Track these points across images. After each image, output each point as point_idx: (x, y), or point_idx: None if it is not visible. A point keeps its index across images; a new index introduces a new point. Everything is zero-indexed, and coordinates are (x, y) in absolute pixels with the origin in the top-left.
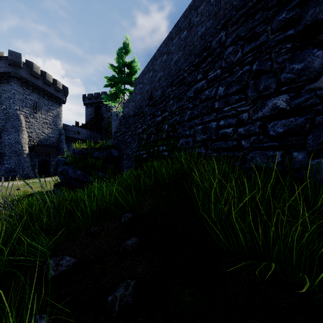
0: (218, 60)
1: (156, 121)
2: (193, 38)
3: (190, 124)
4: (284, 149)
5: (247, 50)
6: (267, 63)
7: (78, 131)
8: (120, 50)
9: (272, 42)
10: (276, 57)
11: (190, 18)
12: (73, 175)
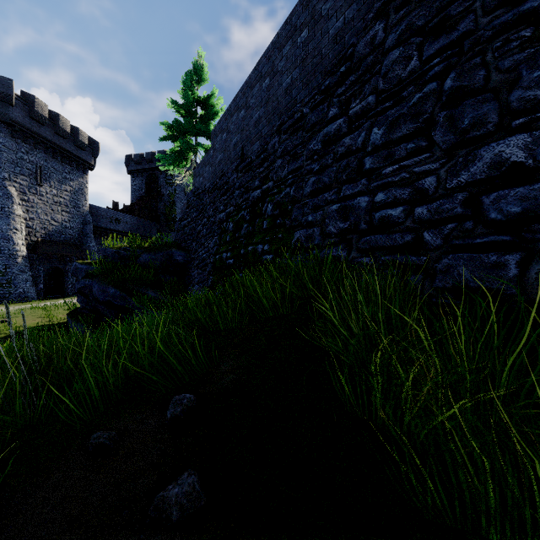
0: (370, 79)
1: (251, 199)
2: (320, 41)
3: (315, 203)
4: (523, 249)
5: (431, 51)
6: (477, 73)
7: (117, 218)
8: (188, 76)
9: (486, 31)
10: (498, 60)
11: (314, 5)
12: (101, 296)
